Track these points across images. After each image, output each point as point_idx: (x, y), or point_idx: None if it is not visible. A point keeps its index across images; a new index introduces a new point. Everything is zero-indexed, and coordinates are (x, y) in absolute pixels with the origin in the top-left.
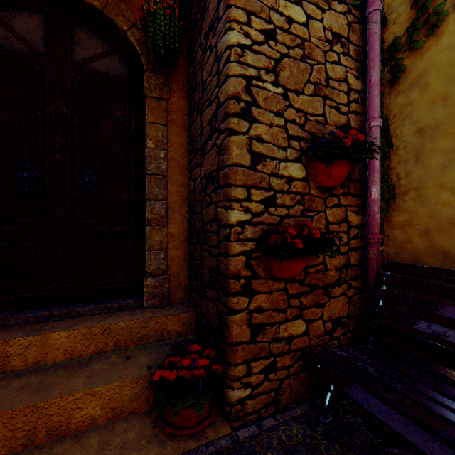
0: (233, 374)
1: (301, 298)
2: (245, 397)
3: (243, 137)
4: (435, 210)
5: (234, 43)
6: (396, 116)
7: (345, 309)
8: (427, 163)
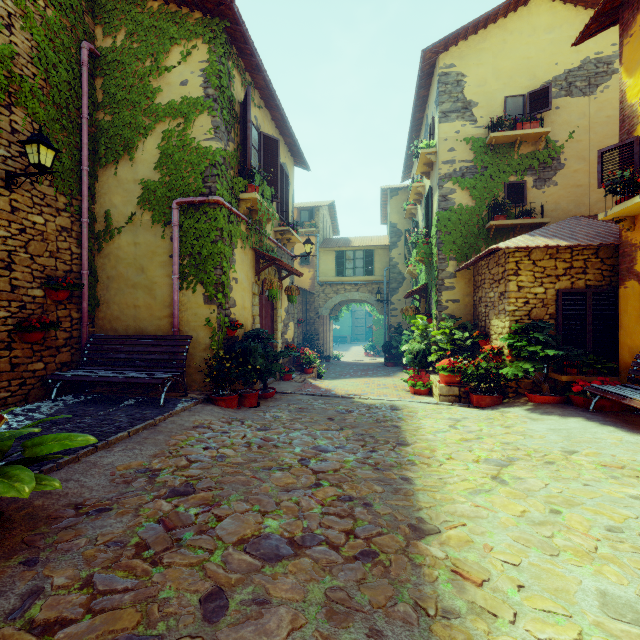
0: (1, 385)
1: (42, 352)
2: (8, 396)
3: (7, 278)
4: (113, 312)
5: (1, 236)
6: (100, 268)
7: (70, 358)
8: (111, 292)
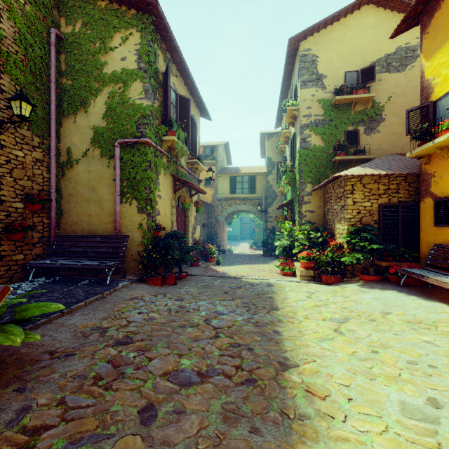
0: None
1: (22, 247)
2: None
3: None
4: (73, 219)
5: None
6: (64, 188)
7: (42, 251)
8: (71, 205)
